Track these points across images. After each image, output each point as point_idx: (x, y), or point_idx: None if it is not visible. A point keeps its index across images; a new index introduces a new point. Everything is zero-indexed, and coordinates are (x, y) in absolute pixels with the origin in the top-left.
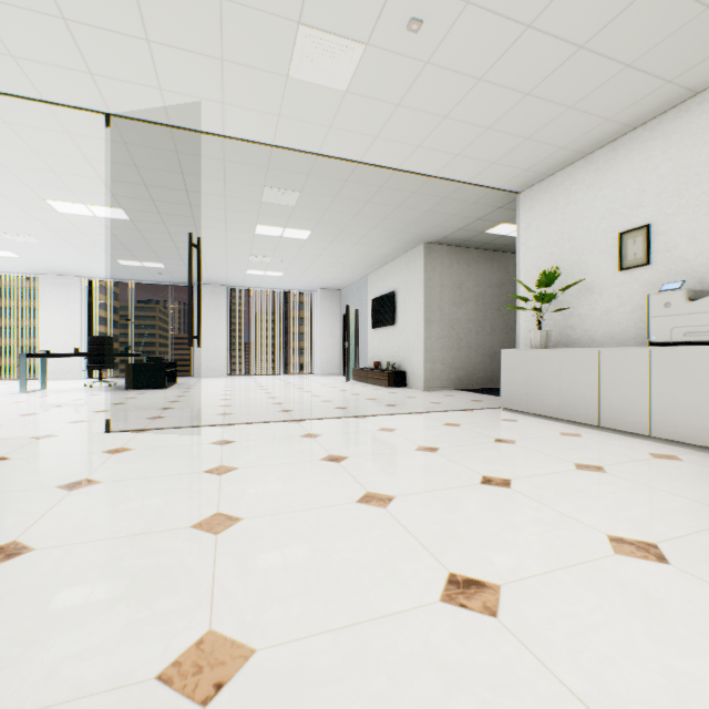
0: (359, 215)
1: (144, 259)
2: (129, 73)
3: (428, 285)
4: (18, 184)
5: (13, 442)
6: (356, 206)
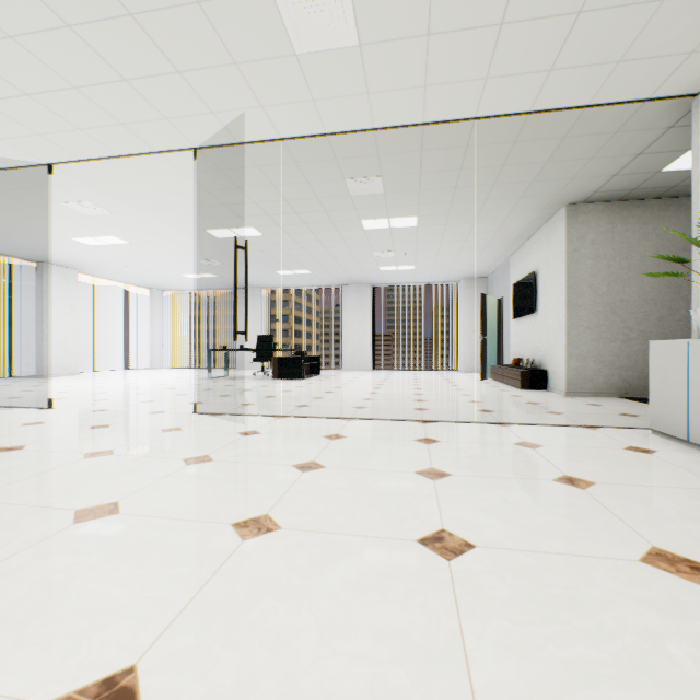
0: (459, 187)
1: (293, 268)
2: (186, 108)
3: (572, 258)
4: (184, 222)
5: (134, 414)
6: (449, 178)
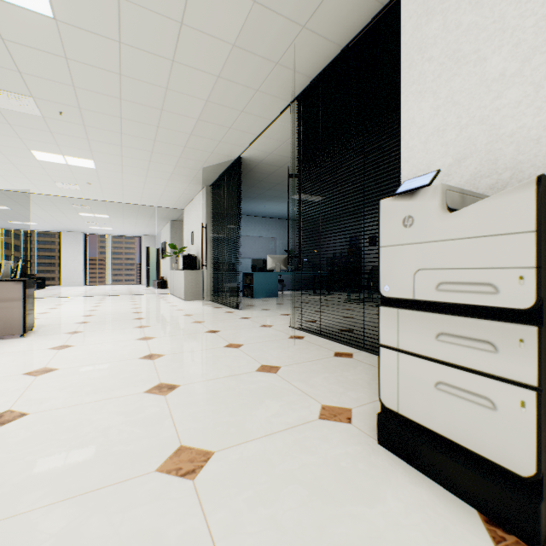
0: (125, 212)
1: (24, 221)
2: (3, 184)
3: (173, 240)
4: None
5: None
6: (120, 210)
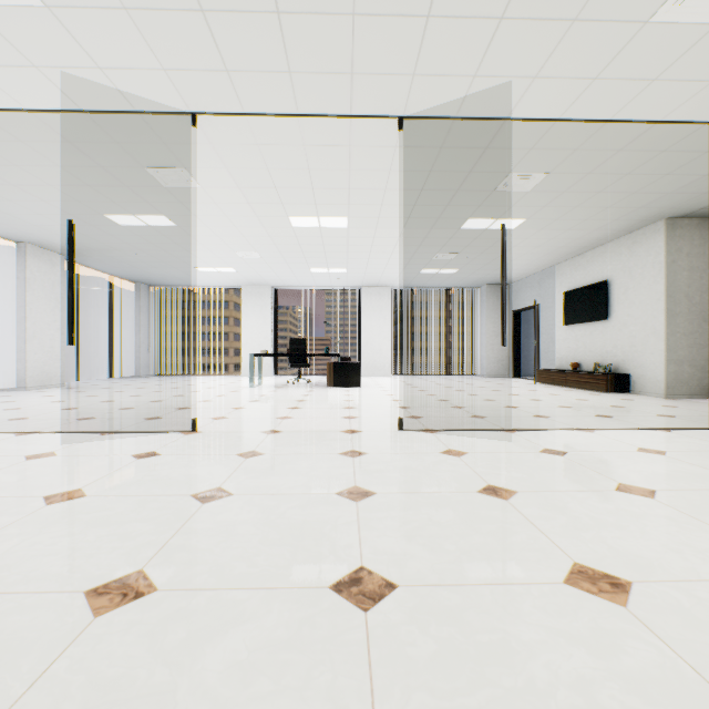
0: (602, 192)
1: (333, 266)
2: (452, 65)
3: (670, 269)
4: (276, 204)
5: (335, 435)
6: (606, 181)
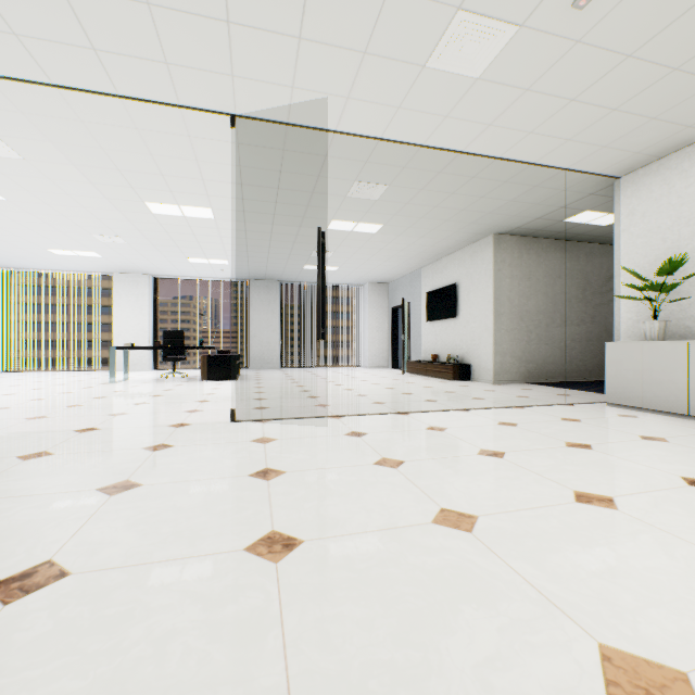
0: (438, 207)
1: (212, 257)
2: (268, 73)
3: (497, 276)
4: (125, 188)
5: (158, 430)
6: (438, 198)
